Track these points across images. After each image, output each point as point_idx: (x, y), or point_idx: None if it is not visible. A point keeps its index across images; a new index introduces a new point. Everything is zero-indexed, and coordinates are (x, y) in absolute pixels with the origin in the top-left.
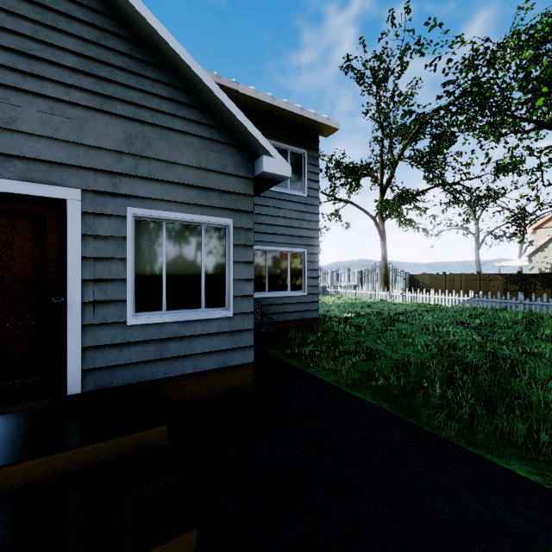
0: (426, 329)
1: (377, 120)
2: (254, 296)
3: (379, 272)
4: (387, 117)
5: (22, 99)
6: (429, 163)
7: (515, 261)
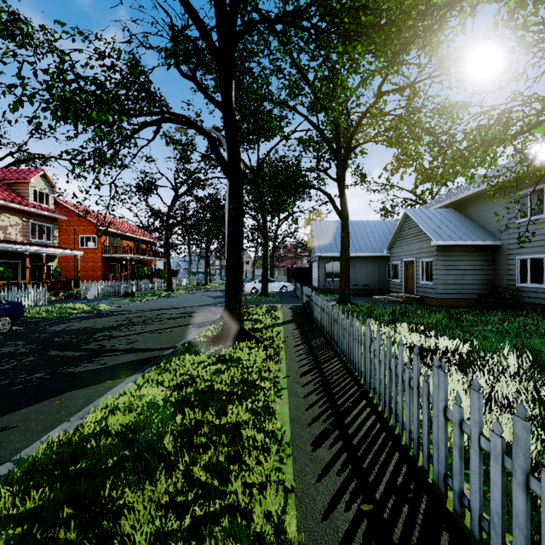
0: None
1: None
2: (519, 285)
3: None
4: None
5: (412, 244)
6: None
7: None
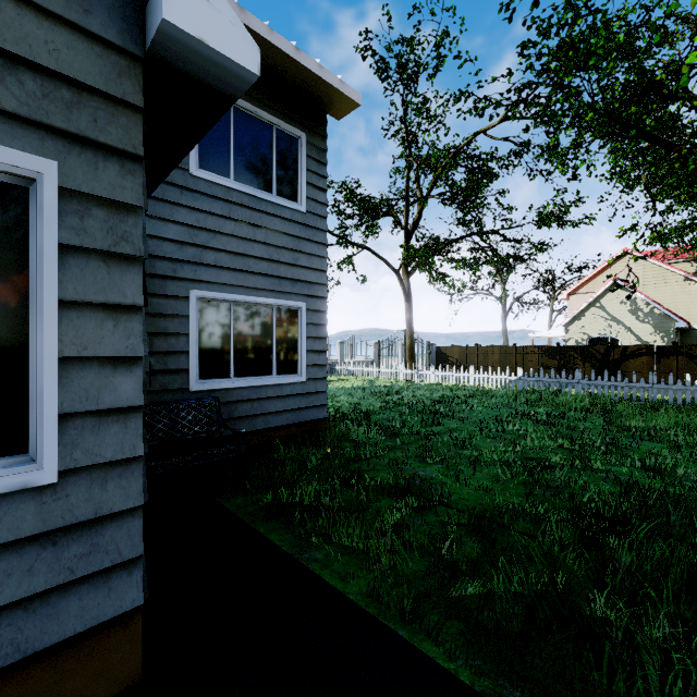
0: (487, 429)
1: (402, 139)
2: (204, 387)
3: (399, 344)
4: (415, 137)
5: None
6: (465, 203)
7: (549, 332)
